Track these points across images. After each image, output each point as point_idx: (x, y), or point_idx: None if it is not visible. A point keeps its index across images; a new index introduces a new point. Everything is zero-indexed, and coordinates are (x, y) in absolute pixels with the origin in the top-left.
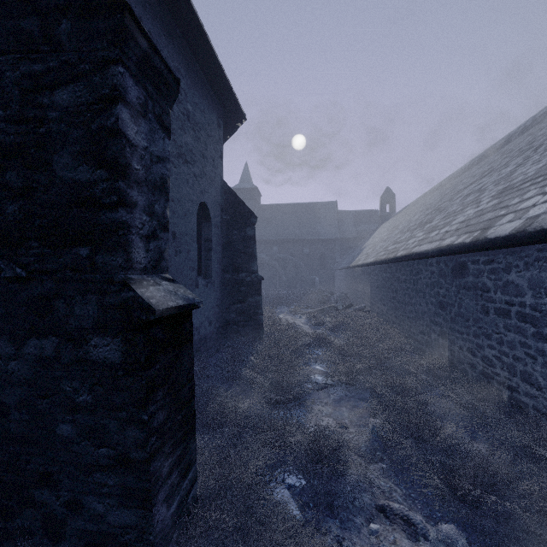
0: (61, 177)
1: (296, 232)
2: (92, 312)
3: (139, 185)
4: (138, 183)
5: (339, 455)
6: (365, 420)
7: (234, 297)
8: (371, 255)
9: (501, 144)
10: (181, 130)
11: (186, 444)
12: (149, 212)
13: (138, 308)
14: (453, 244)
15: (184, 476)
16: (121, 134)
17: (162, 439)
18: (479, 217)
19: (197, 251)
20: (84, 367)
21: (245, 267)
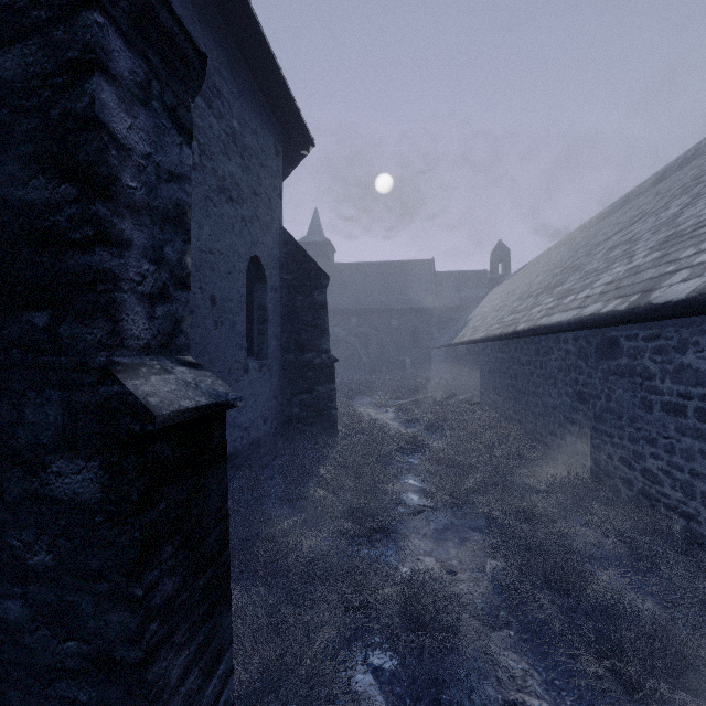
0: (2, 197)
1: (380, 299)
2: (53, 418)
3: (136, 212)
4: (134, 209)
5: (447, 619)
6: (480, 560)
7: (298, 385)
8: (480, 328)
9: (652, 183)
10: (224, 155)
11: (214, 620)
12: (154, 257)
13: (128, 413)
14: (599, 313)
15: (210, 673)
16: (100, 126)
17: (171, 623)
18: (634, 276)
19: (248, 323)
20: (40, 509)
21: (313, 345)
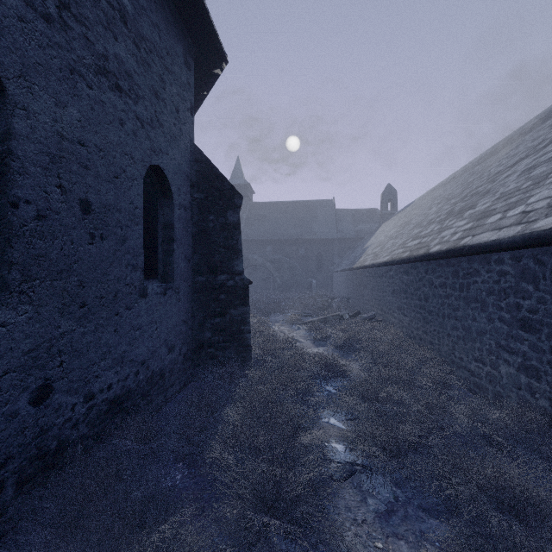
0: None
1: (291, 231)
2: None
3: None
4: None
5: None
6: None
7: (210, 308)
8: (381, 254)
9: (536, 123)
10: (106, 29)
11: None
12: None
13: None
14: None
15: None
16: None
17: None
18: None
19: (149, 241)
20: None
21: (226, 267)
